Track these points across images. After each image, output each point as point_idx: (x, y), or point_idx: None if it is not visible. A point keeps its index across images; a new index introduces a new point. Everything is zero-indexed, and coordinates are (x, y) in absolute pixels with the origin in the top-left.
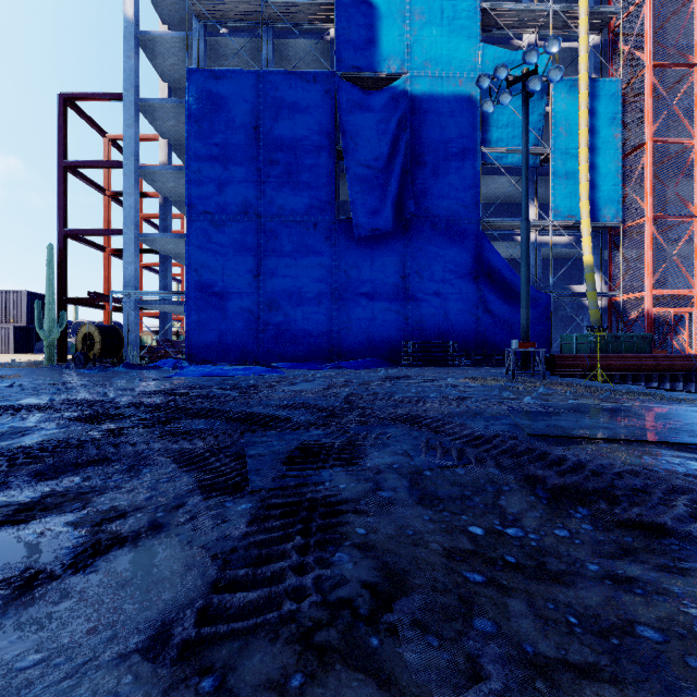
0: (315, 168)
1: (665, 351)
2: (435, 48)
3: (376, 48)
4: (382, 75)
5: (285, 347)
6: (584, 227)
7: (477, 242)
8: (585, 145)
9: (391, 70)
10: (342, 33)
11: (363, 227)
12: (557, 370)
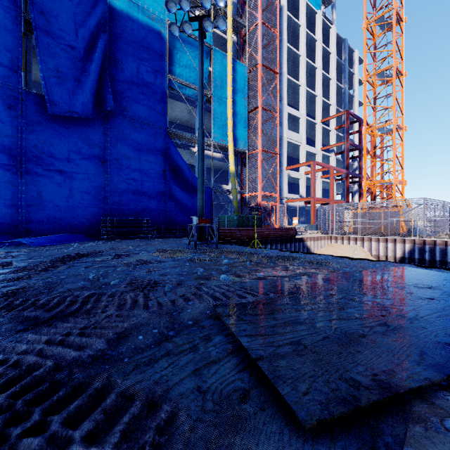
0: None
1: (269, 226)
2: None
3: None
4: None
5: None
6: (230, 148)
7: (165, 144)
8: (231, 97)
9: None
10: None
11: (57, 105)
12: (220, 239)
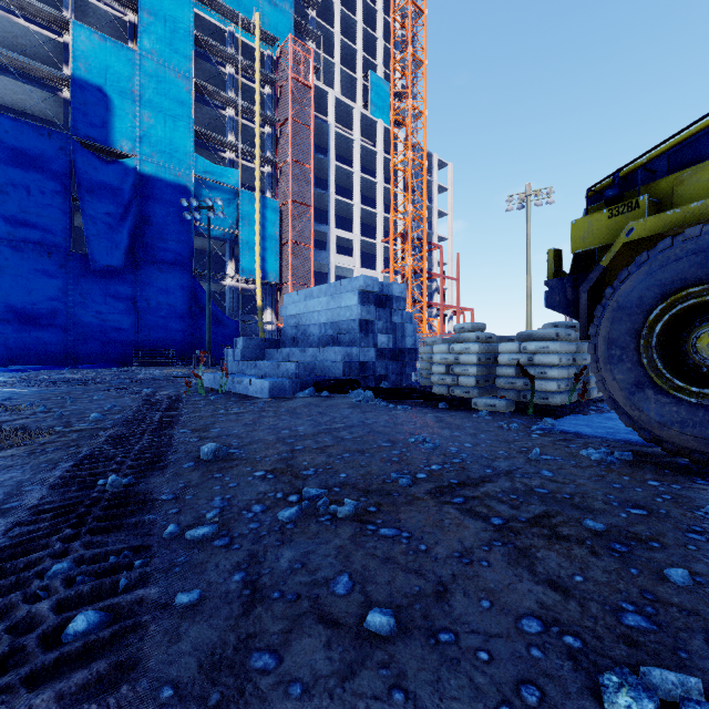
0: (50, 207)
1: None
2: (160, 145)
3: (110, 129)
4: (116, 151)
5: (17, 353)
6: (257, 283)
7: (192, 284)
8: (258, 235)
9: (124, 149)
10: (78, 107)
11: (98, 262)
12: None
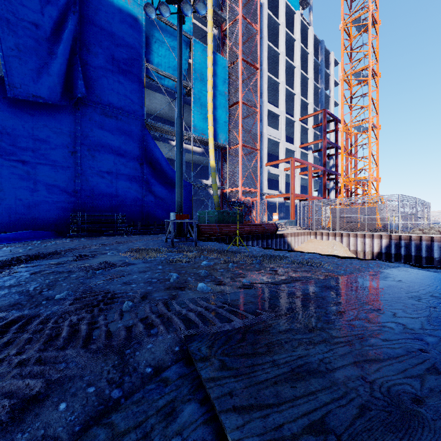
0: None
1: (250, 221)
2: None
3: None
4: None
5: None
6: (210, 142)
7: (142, 136)
8: (211, 90)
9: None
10: None
11: (19, 88)
12: (200, 236)
